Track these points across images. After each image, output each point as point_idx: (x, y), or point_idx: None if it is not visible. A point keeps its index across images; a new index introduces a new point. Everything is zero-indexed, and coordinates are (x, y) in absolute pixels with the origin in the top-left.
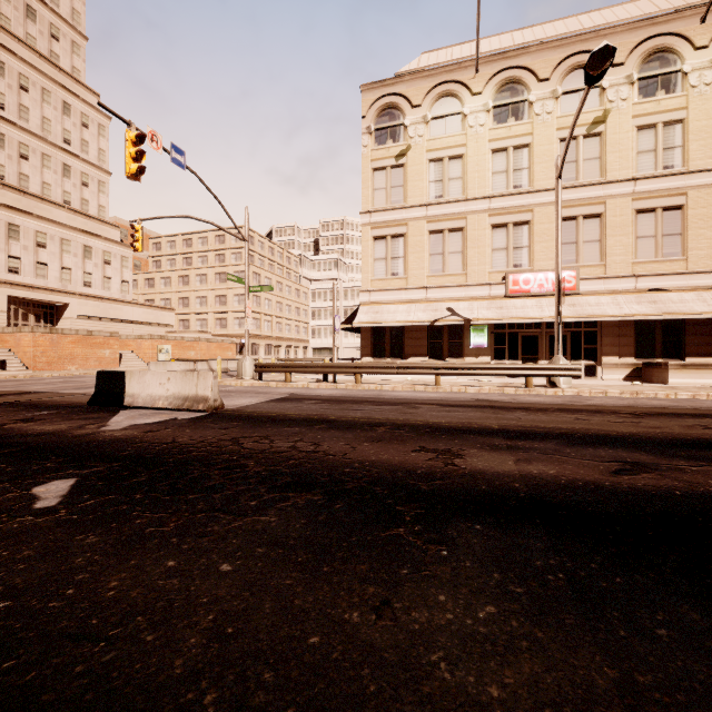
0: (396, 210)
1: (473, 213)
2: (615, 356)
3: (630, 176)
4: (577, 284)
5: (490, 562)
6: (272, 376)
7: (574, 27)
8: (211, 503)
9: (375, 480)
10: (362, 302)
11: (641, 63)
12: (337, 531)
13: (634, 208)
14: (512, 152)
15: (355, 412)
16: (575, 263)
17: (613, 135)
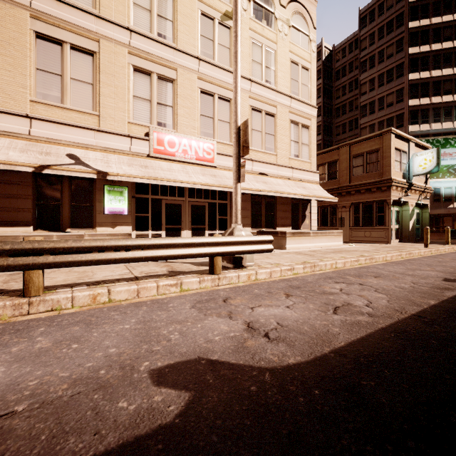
0: None
1: (108, 39)
2: None
3: (248, 76)
4: (215, 157)
5: None
6: None
7: None
8: None
9: None
10: None
11: None
12: None
13: (251, 104)
14: None
15: None
16: (213, 137)
17: None
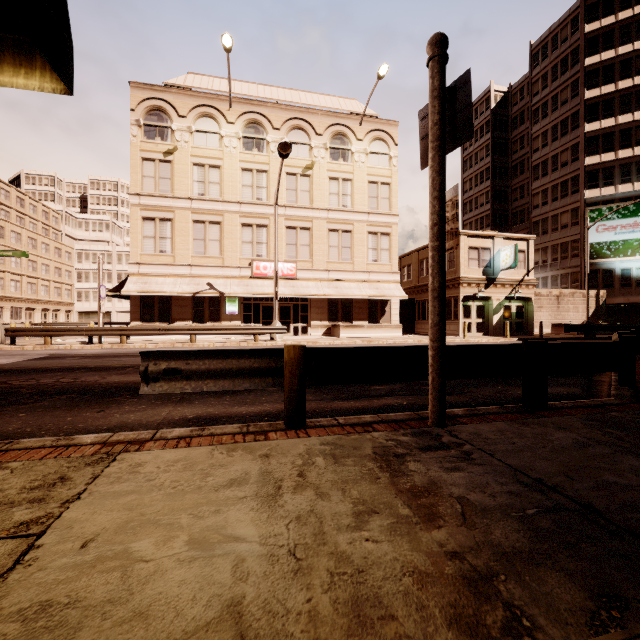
0: (164, 198)
1: (228, 212)
2: (318, 320)
3: (326, 207)
4: (297, 272)
5: (154, 399)
6: (26, 341)
7: (296, 99)
8: (1, 404)
9: (113, 387)
10: (131, 272)
11: (331, 138)
12: (85, 401)
13: (328, 228)
14: (256, 174)
15: (113, 362)
16: (296, 258)
17: (317, 178)
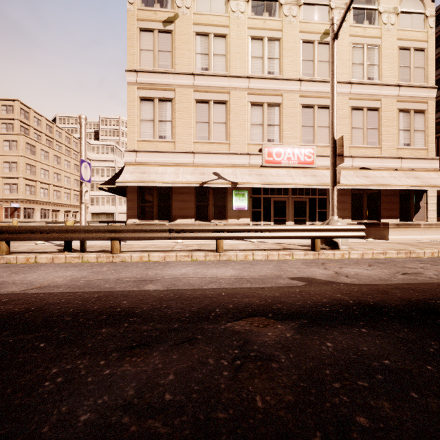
0: (164, 74)
1: (235, 89)
2: (339, 218)
3: (348, 80)
4: (315, 159)
5: None
6: None
7: None
8: None
9: None
10: (127, 161)
11: None
12: None
13: (350, 105)
14: (266, 42)
15: None
16: (312, 142)
17: (337, 46)
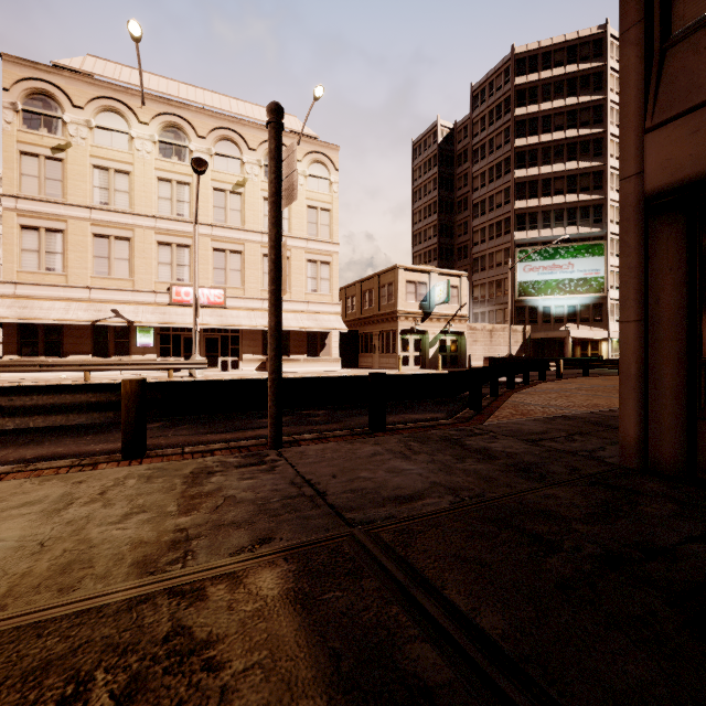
0: (53, 204)
1: (140, 227)
2: (251, 354)
3: (260, 230)
4: (226, 300)
5: None
6: None
7: (226, 106)
8: None
9: None
10: (3, 294)
11: (266, 155)
12: None
13: (262, 252)
14: (176, 185)
15: None
16: (225, 284)
17: (250, 197)
